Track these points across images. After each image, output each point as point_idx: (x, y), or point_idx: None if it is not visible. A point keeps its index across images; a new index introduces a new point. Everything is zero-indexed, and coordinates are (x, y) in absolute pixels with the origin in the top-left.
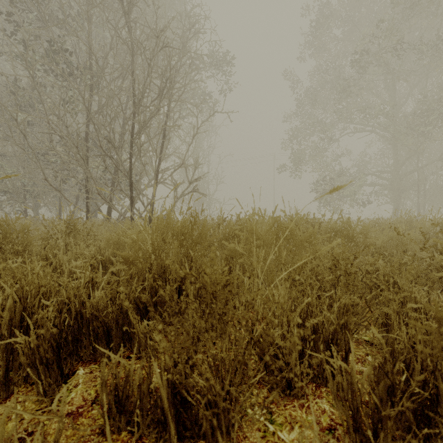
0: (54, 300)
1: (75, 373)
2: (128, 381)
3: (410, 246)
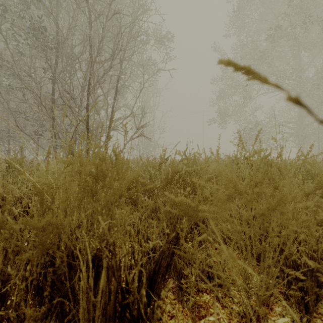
0: None
1: None
2: None
3: None
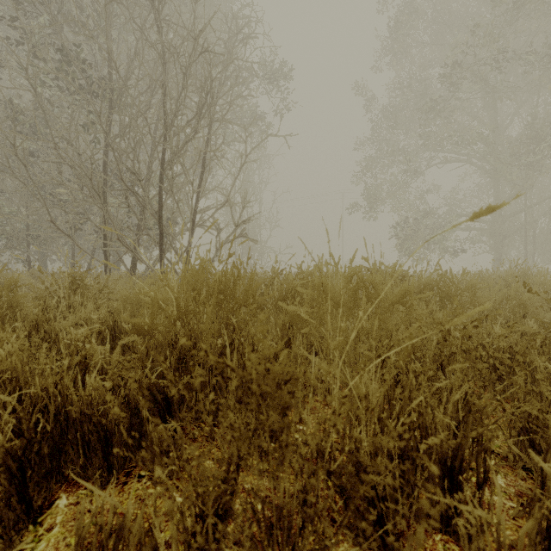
0: (15, 396)
1: (52, 504)
2: (121, 537)
3: (534, 308)
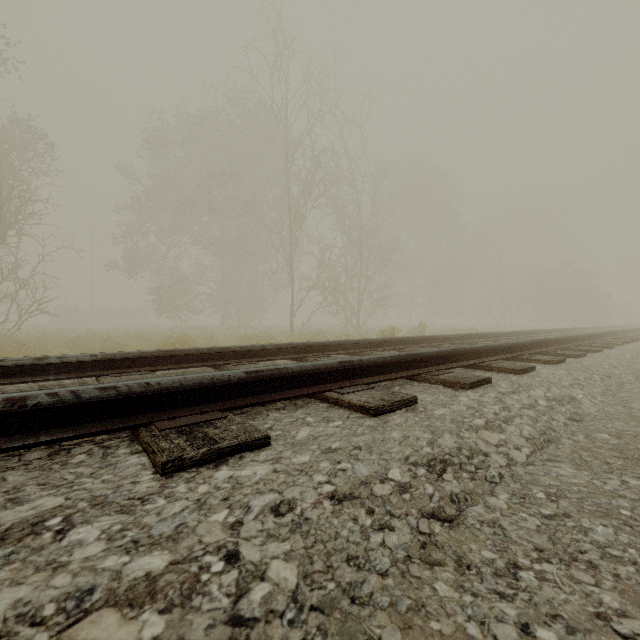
0: None
1: None
2: None
3: None
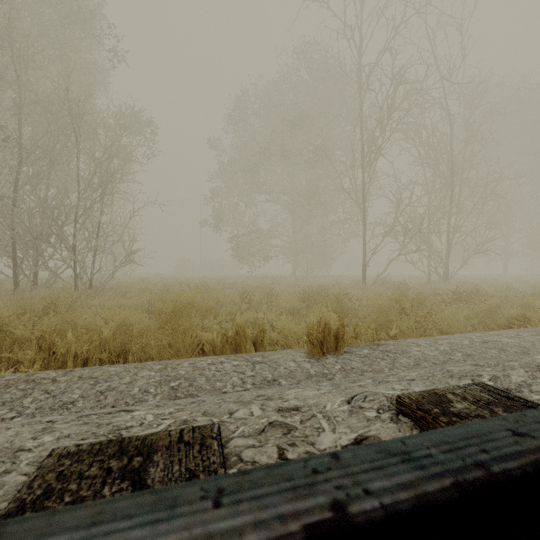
0: None
1: None
2: None
3: None
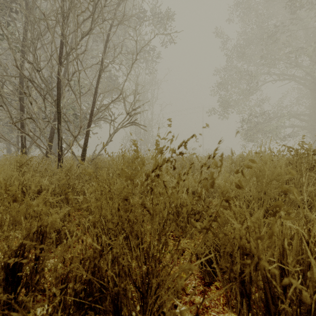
0: None
1: None
2: None
3: None
